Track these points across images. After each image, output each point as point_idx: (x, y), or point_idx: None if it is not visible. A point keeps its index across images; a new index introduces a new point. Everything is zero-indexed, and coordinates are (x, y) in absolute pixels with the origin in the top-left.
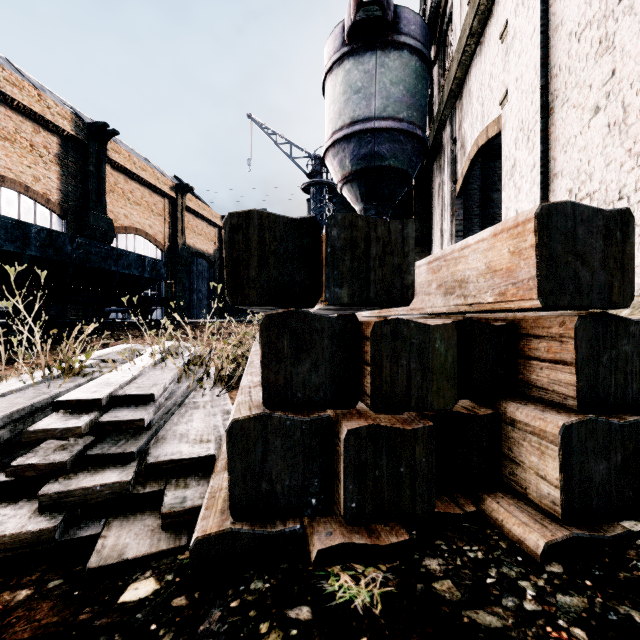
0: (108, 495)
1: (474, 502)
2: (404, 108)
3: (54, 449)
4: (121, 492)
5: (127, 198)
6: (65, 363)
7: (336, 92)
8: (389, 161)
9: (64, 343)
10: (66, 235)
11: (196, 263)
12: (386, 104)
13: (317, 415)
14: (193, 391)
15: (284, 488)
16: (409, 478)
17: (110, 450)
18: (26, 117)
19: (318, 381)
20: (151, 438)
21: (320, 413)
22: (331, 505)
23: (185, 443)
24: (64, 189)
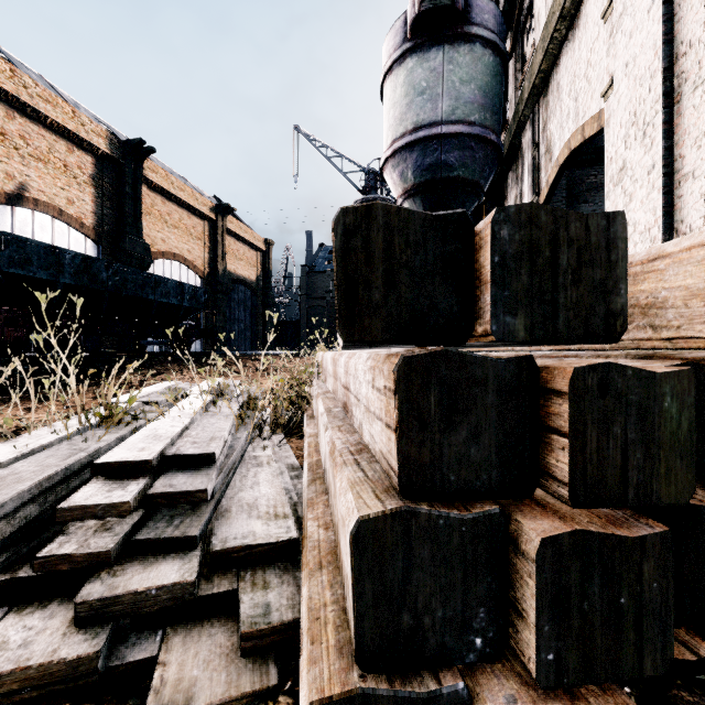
0: (166, 601)
1: (698, 635)
2: (476, 110)
3: (94, 529)
4: (183, 597)
5: (164, 221)
6: (103, 407)
7: (397, 95)
8: (458, 171)
9: (102, 383)
10: (101, 261)
11: (237, 291)
12: (455, 106)
13: (482, 510)
14: (251, 441)
15: (435, 622)
16: (633, 613)
17: (165, 532)
18: (60, 136)
19: (479, 456)
20: (213, 511)
21: (484, 506)
22: (503, 647)
23: (256, 519)
24: (99, 212)
